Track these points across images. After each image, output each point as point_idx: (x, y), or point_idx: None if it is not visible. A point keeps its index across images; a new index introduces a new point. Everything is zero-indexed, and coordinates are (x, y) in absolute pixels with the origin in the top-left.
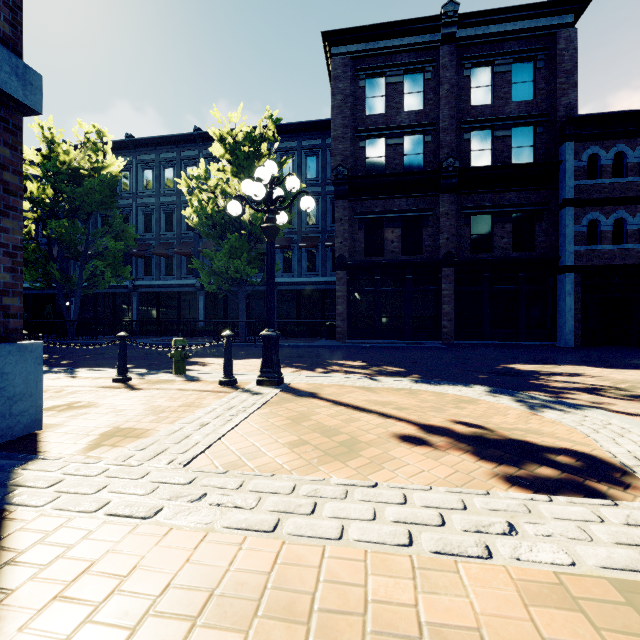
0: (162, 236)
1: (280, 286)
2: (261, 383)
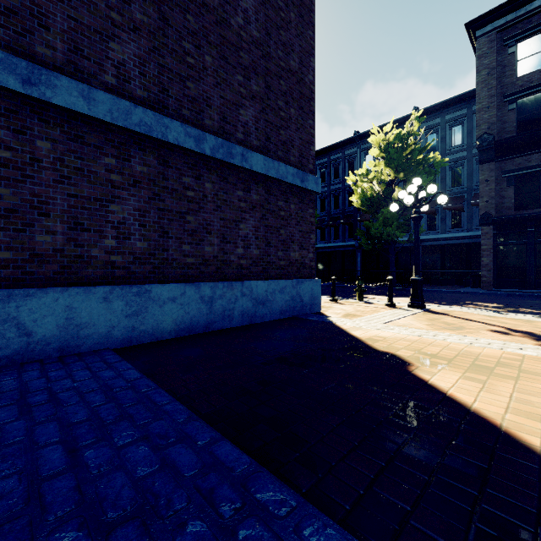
0: (332, 213)
1: (424, 242)
2: (410, 306)
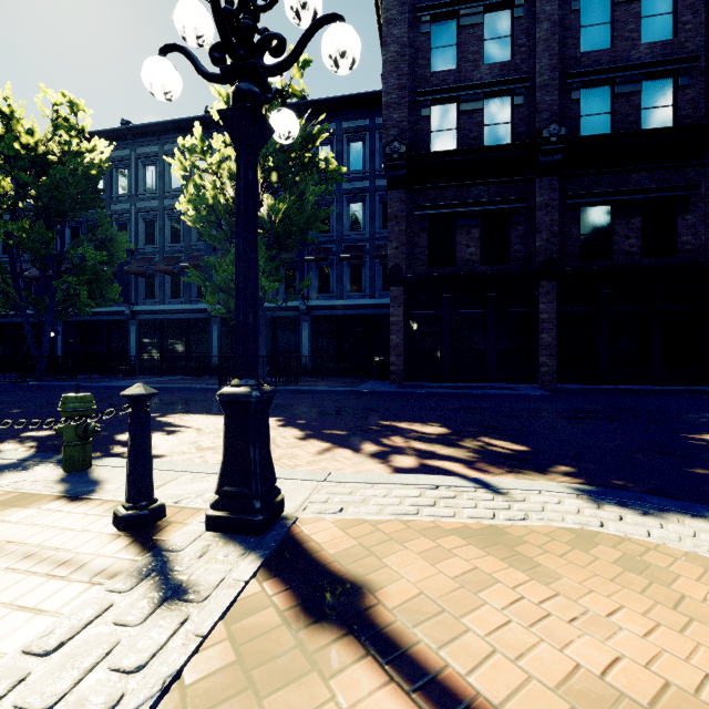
0: (167, 249)
1: (315, 311)
2: (217, 525)
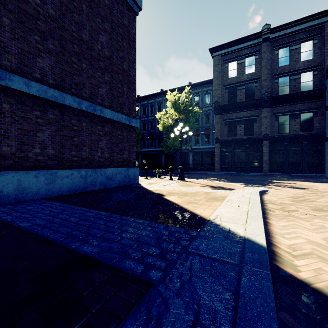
0: (149, 132)
1: (194, 150)
2: (178, 179)
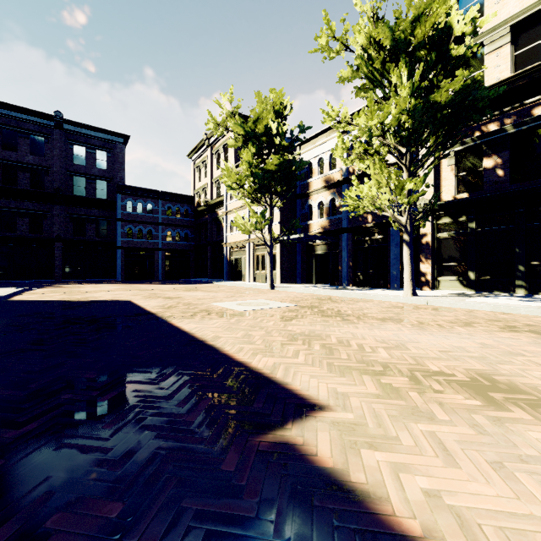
0: None
1: None
2: None
